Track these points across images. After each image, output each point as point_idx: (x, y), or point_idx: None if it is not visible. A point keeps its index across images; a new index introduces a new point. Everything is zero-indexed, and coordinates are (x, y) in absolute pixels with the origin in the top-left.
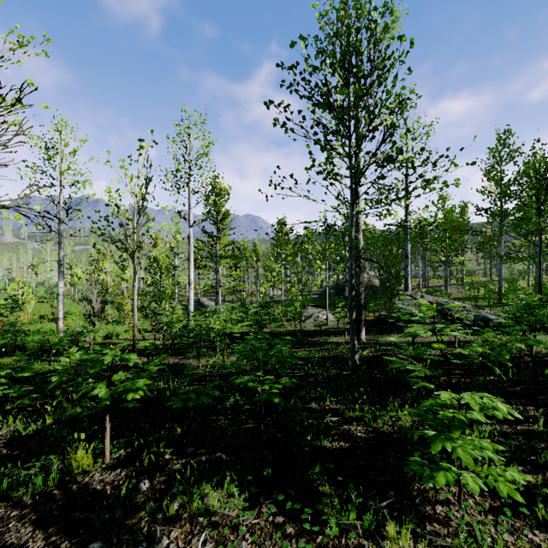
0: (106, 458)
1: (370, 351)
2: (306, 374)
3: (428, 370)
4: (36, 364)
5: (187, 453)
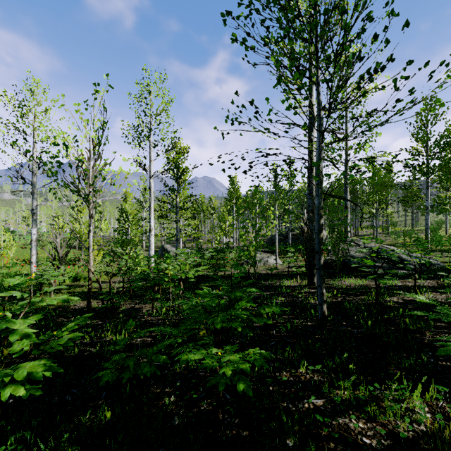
0: None
1: (327, 296)
2: (266, 324)
3: None
4: None
5: None
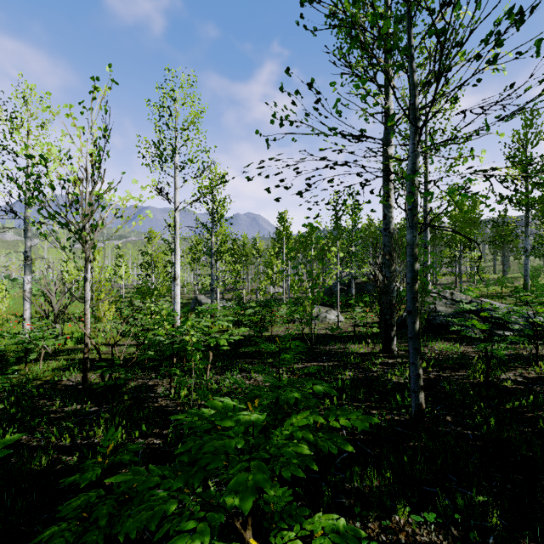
0: None
1: None
2: None
3: None
4: None
5: None
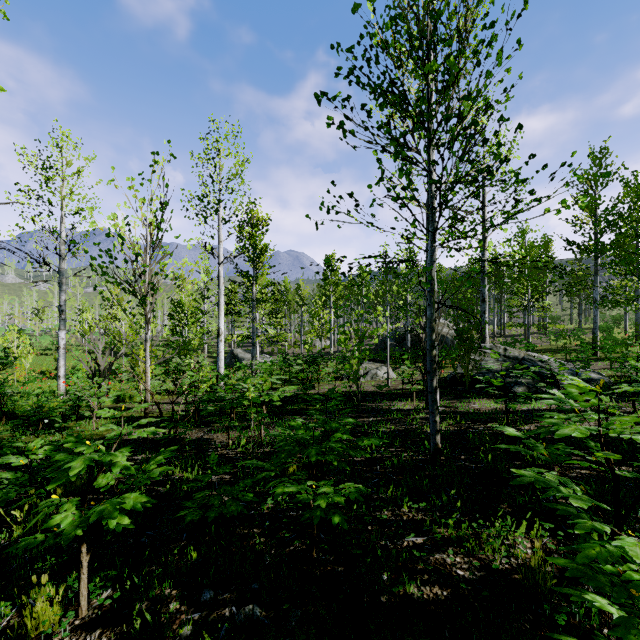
0: (81, 609)
1: (449, 424)
2: (369, 459)
3: (574, 483)
4: (24, 437)
5: (204, 600)
